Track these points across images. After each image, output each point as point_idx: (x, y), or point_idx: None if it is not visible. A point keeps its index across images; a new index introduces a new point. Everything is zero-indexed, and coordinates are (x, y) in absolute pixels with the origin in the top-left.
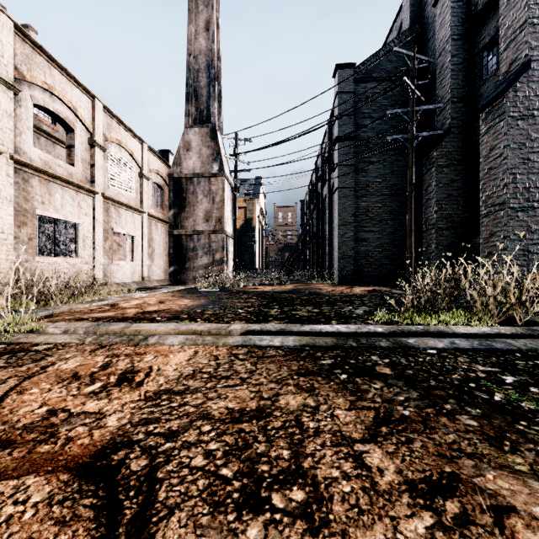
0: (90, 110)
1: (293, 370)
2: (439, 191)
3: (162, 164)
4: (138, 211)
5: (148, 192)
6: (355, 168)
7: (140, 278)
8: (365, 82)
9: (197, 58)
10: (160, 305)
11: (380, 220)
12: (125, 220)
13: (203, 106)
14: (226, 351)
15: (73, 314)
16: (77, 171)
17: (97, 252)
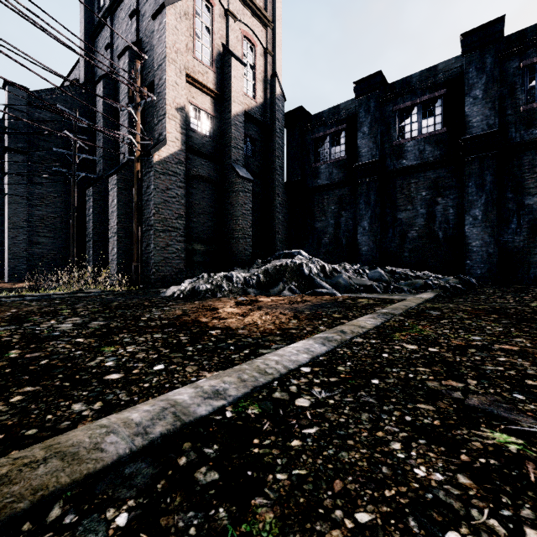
0: None
1: None
2: (95, 216)
3: None
4: None
5: None
6: (29, 180)
7: None
8: (40, 108)
9: None
10: None
11: (55, 228)
12: None
13: None
14: None
15: None
16: None
17: None
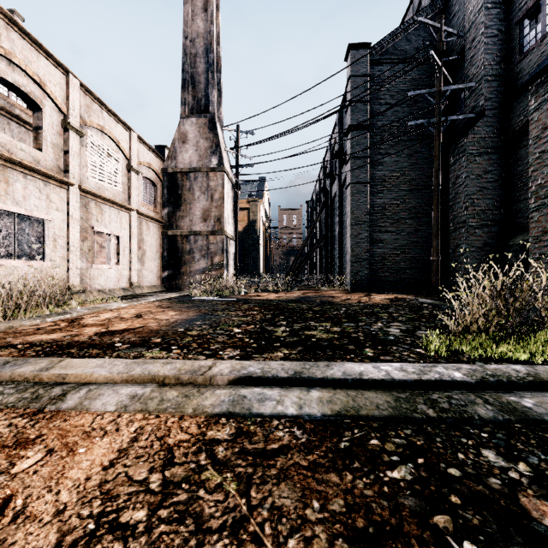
0: (63, 87)
1: (336, 519)
2: (470, 184)
3: (155, 157)
4: (125, 208)
5: (138, 187)
6: (370, 161)
7: (127, 284)
8: (381, 64)
9: (194, 41)
10: (134, 320)
11: (398, 219)
12: (108, 217)
13: (201, 94)
14: (196, 432)
15: (5, 336)
16: (45, 157)
17: (72, 254)
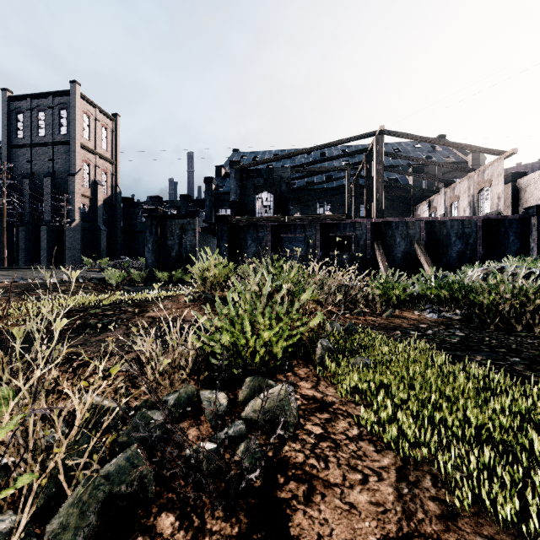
0: None
1: None
2: (26, 239)
3: None
4: None
5: None
6: None
7: None
8: None
9: None
10: None
11: None
12: None
13: None
14: None
15: None
16: None
17: None
